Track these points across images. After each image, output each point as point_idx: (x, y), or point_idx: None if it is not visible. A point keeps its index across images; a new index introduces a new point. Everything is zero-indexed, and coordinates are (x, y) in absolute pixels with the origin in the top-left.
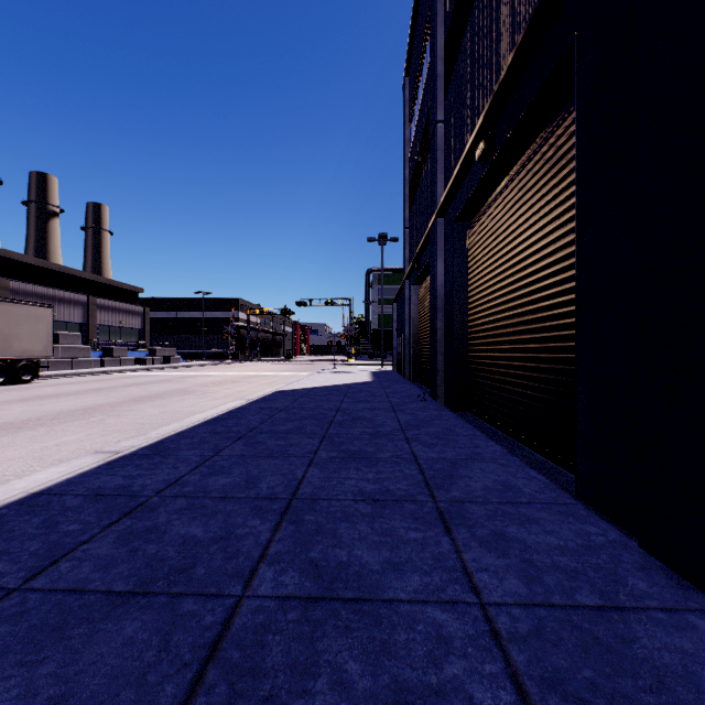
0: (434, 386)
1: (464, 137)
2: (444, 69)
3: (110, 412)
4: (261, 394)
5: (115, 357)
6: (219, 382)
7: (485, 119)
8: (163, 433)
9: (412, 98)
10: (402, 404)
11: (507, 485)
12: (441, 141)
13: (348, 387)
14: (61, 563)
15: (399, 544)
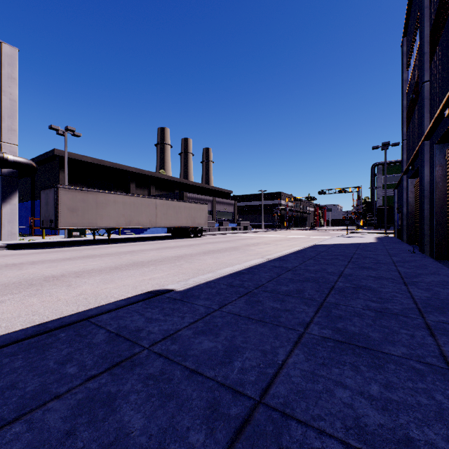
0: (421, 244)
1: (440, 96)
2: (429, 49)
3: (243, 249)
4: (308, 245)
5: (224, 226)
6: (279, 240)
7: (447, 98)
8: (278, 255)
9: (408, 53)
10: (396, 254)
11: (445, 281)
12: (426, 93)
13: (359, 244)
14: (282, 275)
15: (384, 285)
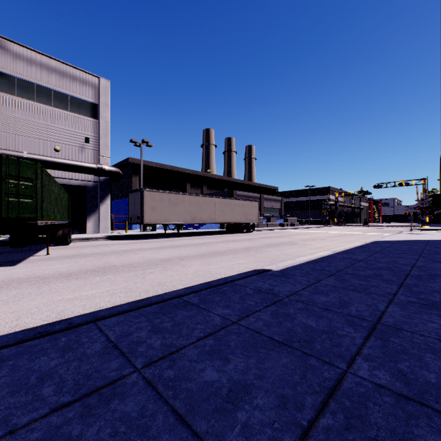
0: None
1: None
2: None
3: (301, 243)
4: (369, 241)
5: (271, 222)
6: (333, 236)
7: None
8: (342, 249)
9: None
10: None
11: None
12: None
13: (427, 241)
14: (355, 264)
15: None
